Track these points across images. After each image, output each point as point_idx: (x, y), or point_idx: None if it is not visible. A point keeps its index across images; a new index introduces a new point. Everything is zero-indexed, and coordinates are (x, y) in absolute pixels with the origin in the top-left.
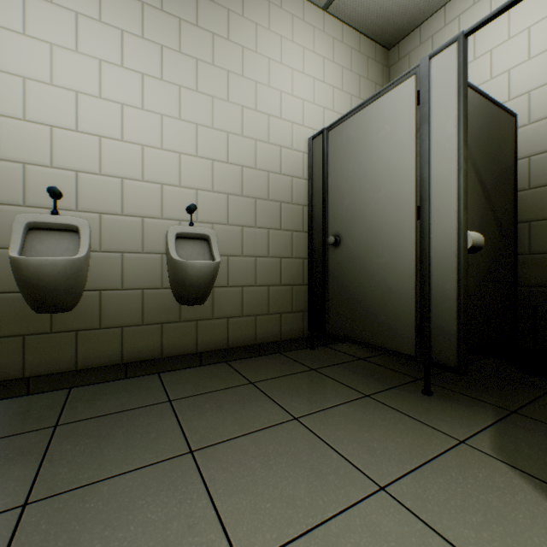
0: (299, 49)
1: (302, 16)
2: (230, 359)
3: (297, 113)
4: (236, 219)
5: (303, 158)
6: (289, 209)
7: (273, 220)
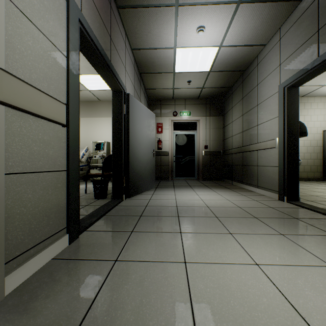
0: (319, 109)
1: (320, 101)
2: (301, 180)
3: (318, 125)
4: (302, 151)
5: (320, 135)
6: (316, 148)
7: (311, 151)
